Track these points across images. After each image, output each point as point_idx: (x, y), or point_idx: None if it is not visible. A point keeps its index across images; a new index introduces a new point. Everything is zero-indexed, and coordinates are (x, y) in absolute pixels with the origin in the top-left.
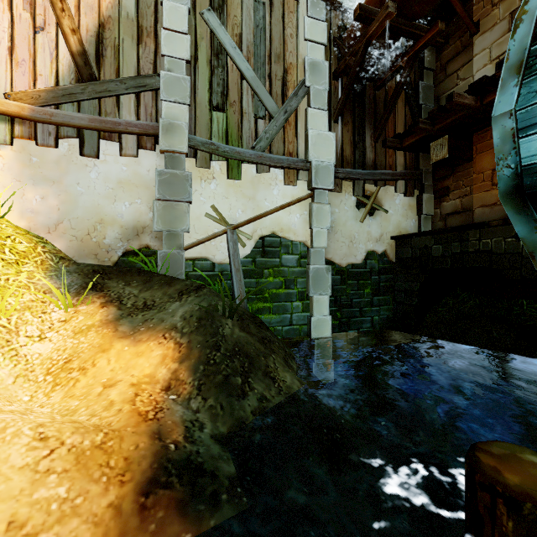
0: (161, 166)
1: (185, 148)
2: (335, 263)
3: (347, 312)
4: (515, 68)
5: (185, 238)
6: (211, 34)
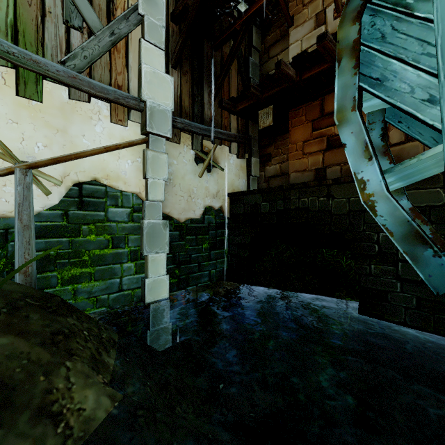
0: None
1: None
2: (173, 218)
3: (186, 268)
4: (357, 10)
5: None
6: None
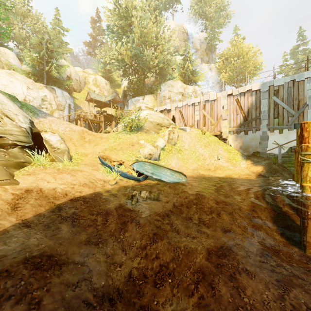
0: (261, 134)
1: (266, 129)
2: None
3: None
4: None
5: (266, 149)
6: (274, 101)
